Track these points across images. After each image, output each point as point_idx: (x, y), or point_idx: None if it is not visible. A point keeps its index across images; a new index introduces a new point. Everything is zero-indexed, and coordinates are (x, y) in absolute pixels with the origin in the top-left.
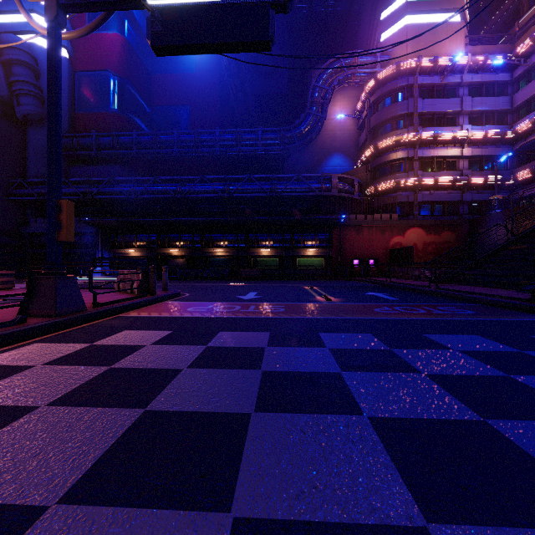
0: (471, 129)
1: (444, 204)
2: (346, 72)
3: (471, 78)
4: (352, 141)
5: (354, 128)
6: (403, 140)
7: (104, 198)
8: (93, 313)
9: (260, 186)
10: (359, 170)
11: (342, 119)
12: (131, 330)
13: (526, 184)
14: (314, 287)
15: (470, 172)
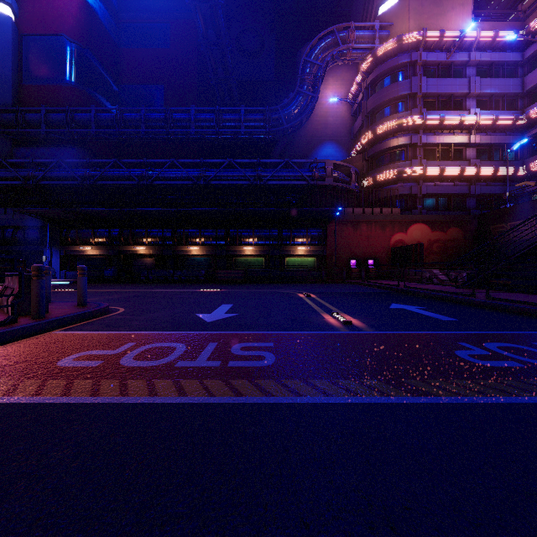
0: (480, 114)
1: (450, 197)
2: (341, 46)
3: (479, 56)
4: (345, 129)
5: (348, 114)
6: (405, 123)
7: (52, 184)
8: None
9: (242, 173)
10: (354, 159)
11: (334, 104)
12: None
13: None
14: (311, 294)
15: (478, 162)
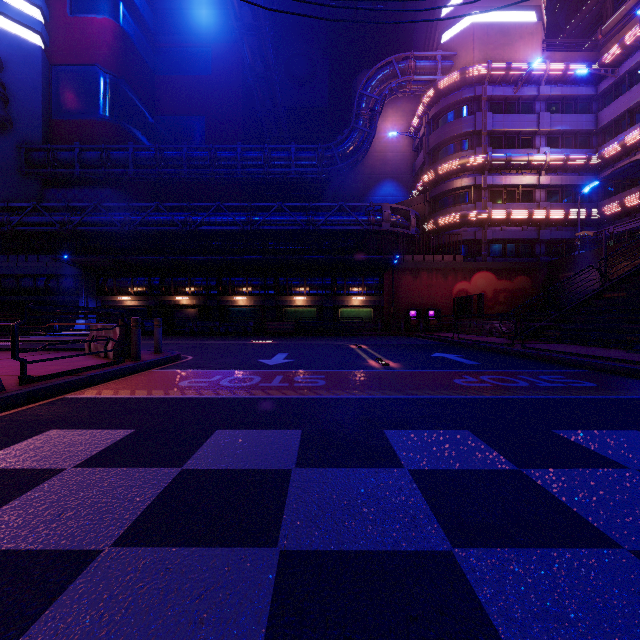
0: (549, 153)
1: (517, 243)
2: (400, 78)
3: (549, 90)
4: (406, 166)
5: (409, 149)
6: (469, 163)
7: (89, 230)
8: (11, 395)
9: (293, 218)
10: (415, 201)
11: (394, 138)
12: (62, 429)
13: (613, 220)
14: (363, 345)
15: (548, 205)
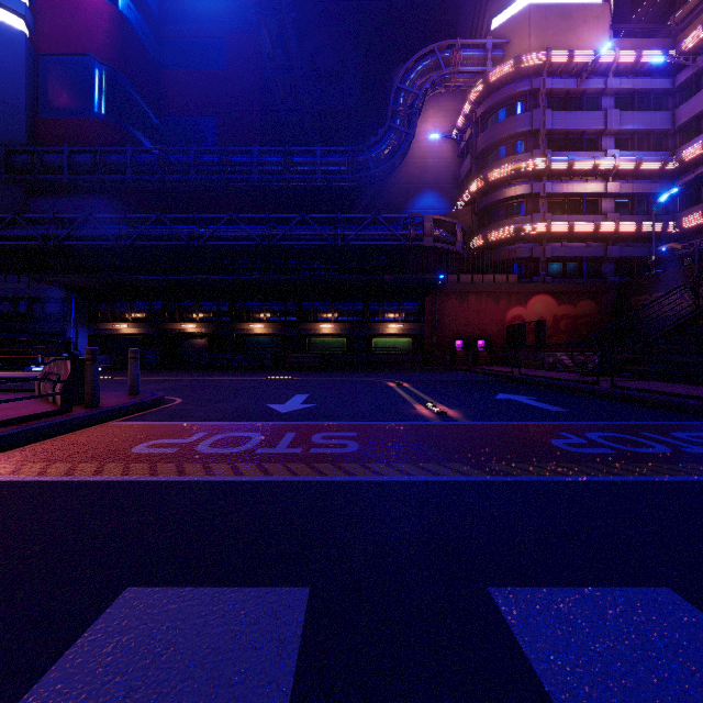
0: (619, 156)
1: (581, 261)
2: (443, 70)
3: (618, 83)
4: (450, 174)
5: (453, 155)
6: (525, 168)
7: (78, 245)
8: None
9: (319, 231)
10: (460, 213)
11: (436, 141)
12: None
13: (694, 234)
14: (404, 383)
15: (617, 217)
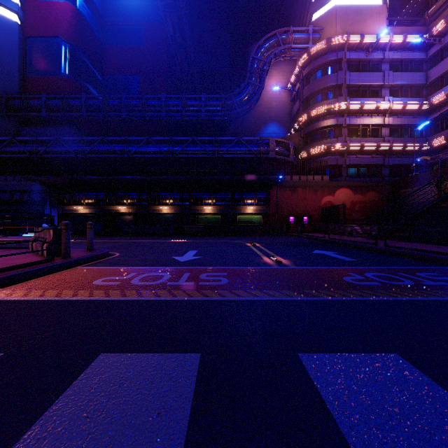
0: (392, 101)
1: (368, 167)
2: (282, 46)
3: (392, 55)
4: (286, 111)
5: (288, 100)
6: (333, 108)
7: (52, 157)
8: None
9: (203, 148)
10: (293, 137)
11: (277, 91)
12: None
13: (439, 150)
14: (256, 243)
15: (391, 139)
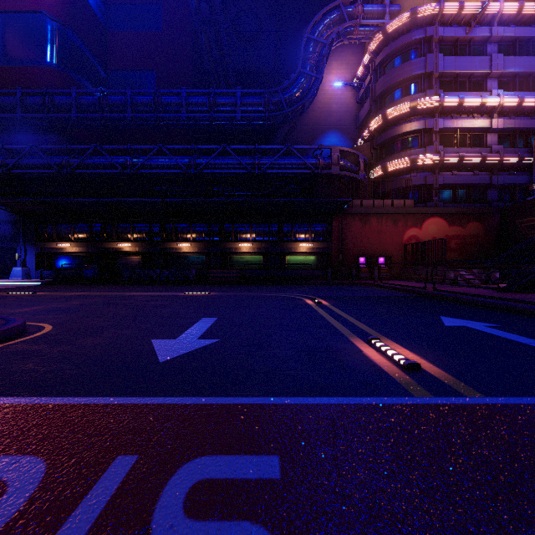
0: (503, 95)
1: (469, 188)
2: (347, 22)
3: (502, 31)
4: (350, 117)
5: (353, 101)
6: (420, 106)
7: (26, 174)
8: None
9: (238, 160)
10: (361, 148)
11: (338, 90)
12: None
13: None
14: (321, 299)
15: (501, 149)
